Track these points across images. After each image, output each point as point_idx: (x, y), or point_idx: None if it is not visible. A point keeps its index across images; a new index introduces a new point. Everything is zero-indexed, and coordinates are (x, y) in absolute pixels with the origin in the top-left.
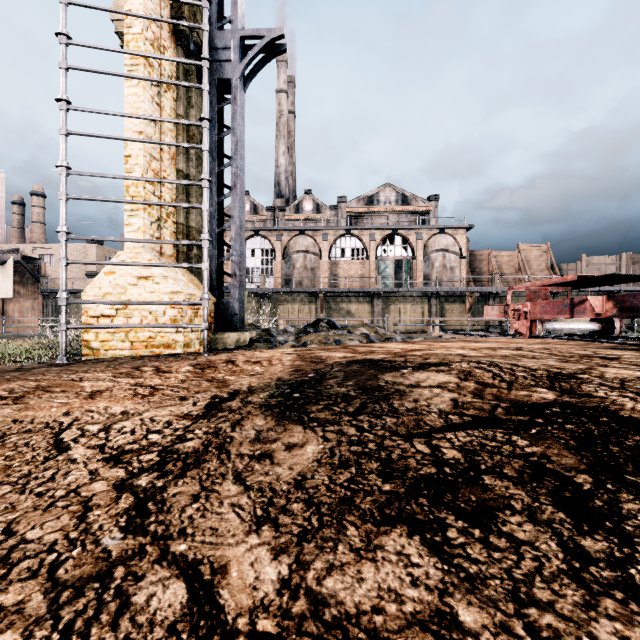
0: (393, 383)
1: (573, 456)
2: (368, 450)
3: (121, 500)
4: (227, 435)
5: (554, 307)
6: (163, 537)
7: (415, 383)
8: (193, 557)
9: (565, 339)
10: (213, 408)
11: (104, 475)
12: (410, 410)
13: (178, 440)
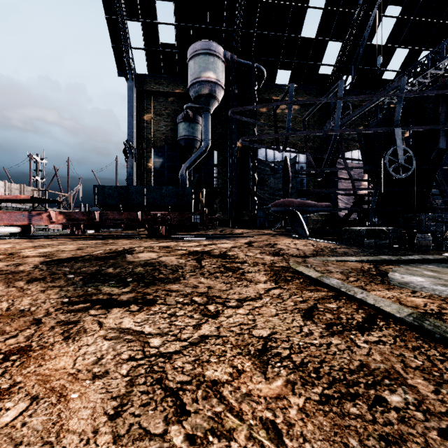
0: (145, 260)
1: (219, 258)
2: (209, 273)
3: (248, 304)
4: (190, 292)
5: (12, 216)
6: (260, 294)
7: (152, 258)
8: (264, 290)
9: (23, 238)
10: (130, 302)
11: (231, 313)
12: (181, 264)
13: (192, 303)
